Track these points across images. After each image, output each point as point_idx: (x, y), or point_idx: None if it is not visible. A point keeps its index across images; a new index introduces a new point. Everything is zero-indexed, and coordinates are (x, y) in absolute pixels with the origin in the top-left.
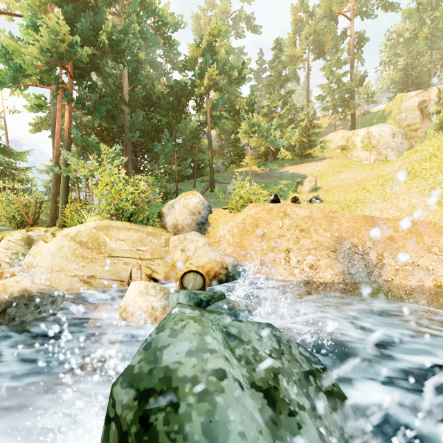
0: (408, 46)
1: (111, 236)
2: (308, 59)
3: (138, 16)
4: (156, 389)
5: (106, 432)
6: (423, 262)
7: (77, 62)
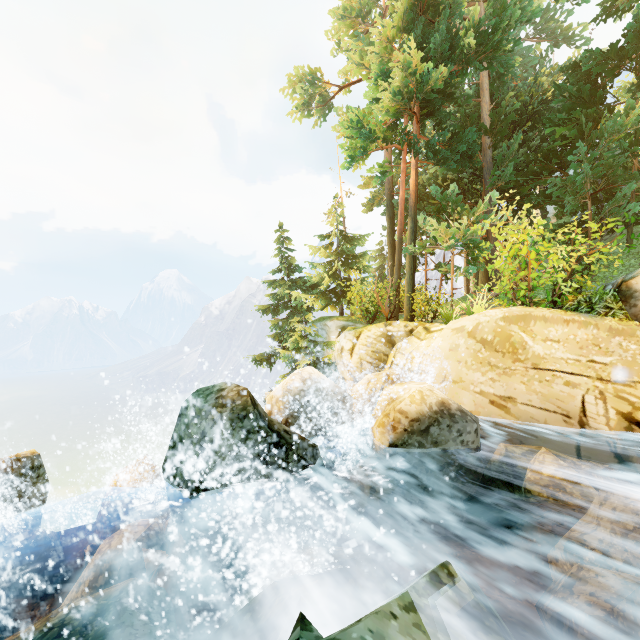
0: None
1: (533, 333)
2: None
3: None
4: None
5: None
6: None
7: (428, 95)
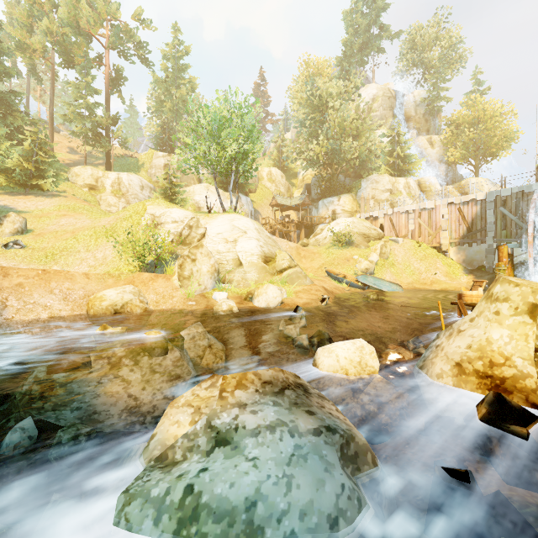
0: (159, 108)
1: None
2: (53, 61)
3: None
4: None
5: None
6: (44, 301)
7: None
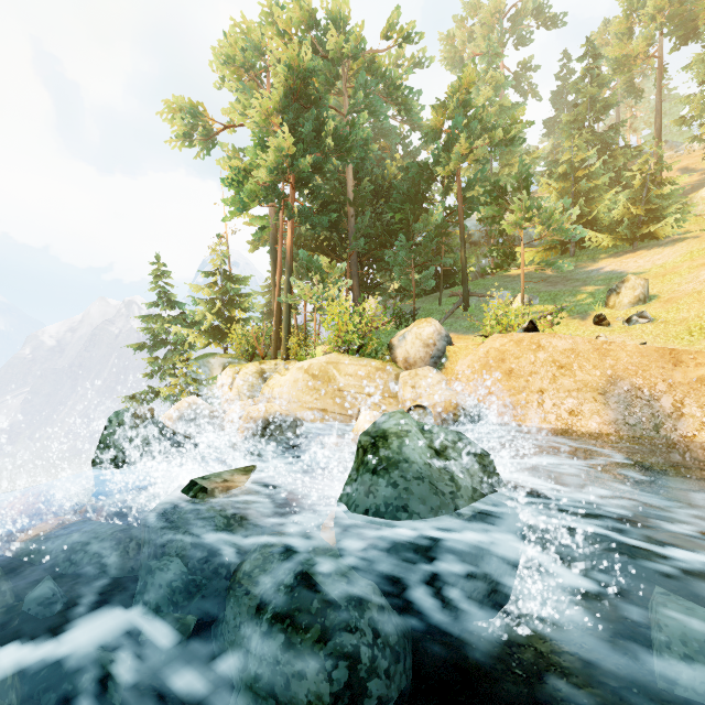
0: None
1: (340, 370)
2: (659, 53)
3: (364, 88)
4: (379, 435)
5: (357, 453)
6: None
7: (300, 172)
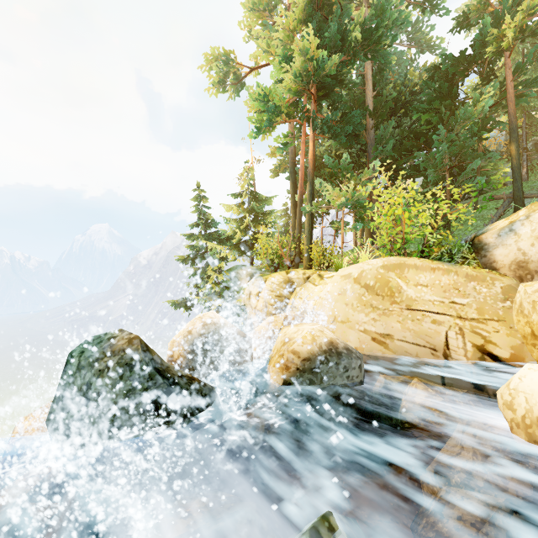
0: None
1: (407, 279)
2: None
3: None
4: None
5: None
6: None
7: (323, 79)
